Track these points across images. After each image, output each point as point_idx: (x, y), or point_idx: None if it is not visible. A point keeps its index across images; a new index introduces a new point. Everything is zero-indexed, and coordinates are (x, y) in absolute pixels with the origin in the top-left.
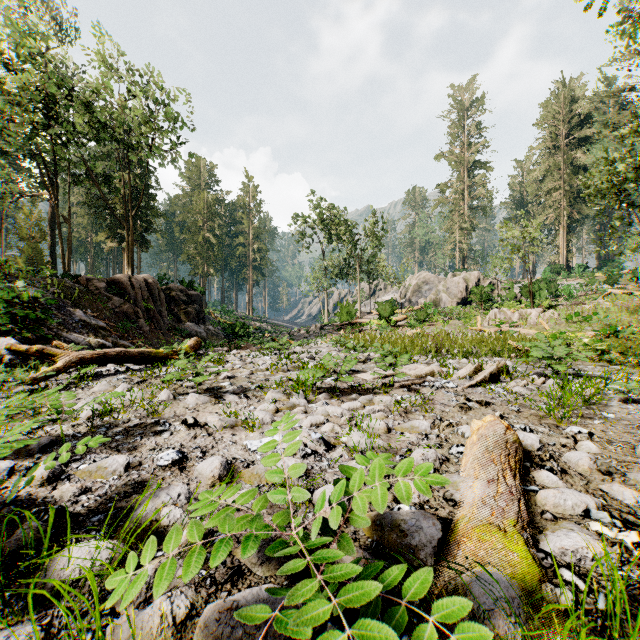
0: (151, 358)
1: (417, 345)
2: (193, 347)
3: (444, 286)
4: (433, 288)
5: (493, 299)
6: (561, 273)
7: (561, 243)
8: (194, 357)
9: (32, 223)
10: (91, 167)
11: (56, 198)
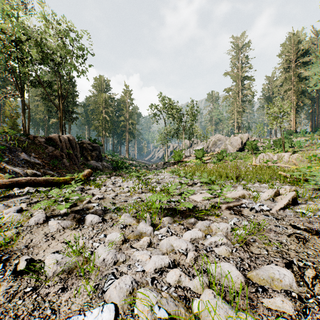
0: (54, 183)
1: (223, 174)
2: (86, 175)
3: (229, 141)
4: (223, 143)
5: (258, 148)
6: (292, 134)
7: (292, 118)
8: (86, 181)
9: (12, 108)
10: (40, 77)
11: (21, 94)
